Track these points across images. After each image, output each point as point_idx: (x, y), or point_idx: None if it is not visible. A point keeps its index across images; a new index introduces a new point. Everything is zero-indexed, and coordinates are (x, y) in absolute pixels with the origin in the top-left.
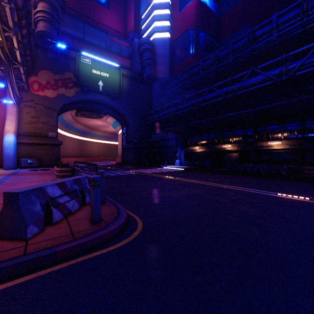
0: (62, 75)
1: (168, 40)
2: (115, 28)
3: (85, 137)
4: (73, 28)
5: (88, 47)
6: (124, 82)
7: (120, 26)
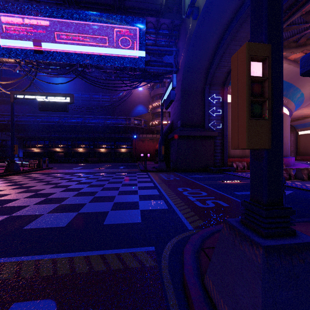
0: None
1: None
2: None
3: None
4: None
5: None
6: None
7: None
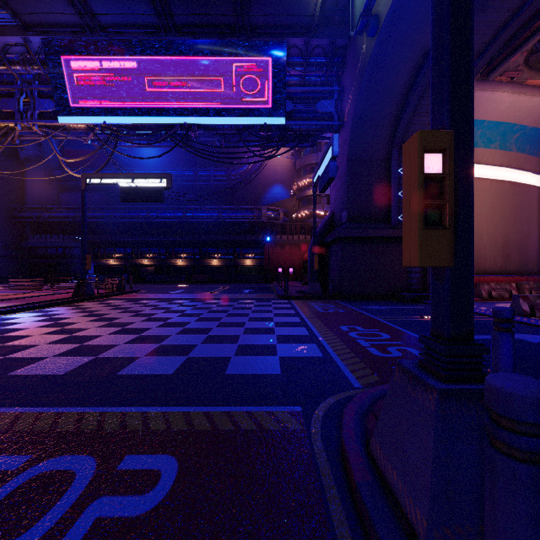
0: None
1: None
2: None
3: None
4: None
5: None
6: None
7: None
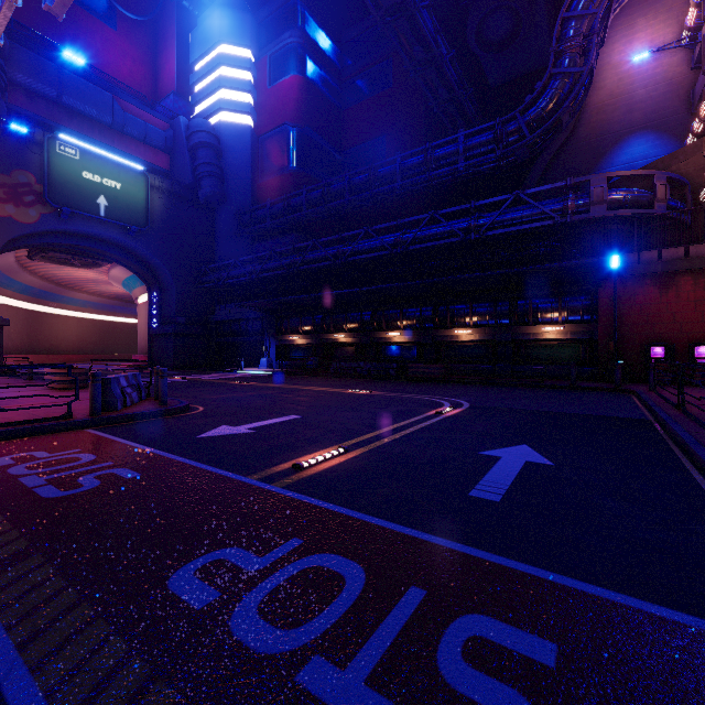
0: (8, 176)
1: (248, 131)
2: (131, 74)
3: (43, 305)
4: (34, 75)
5: (70, 119)
6: (155, 202)
7: (144, 72)
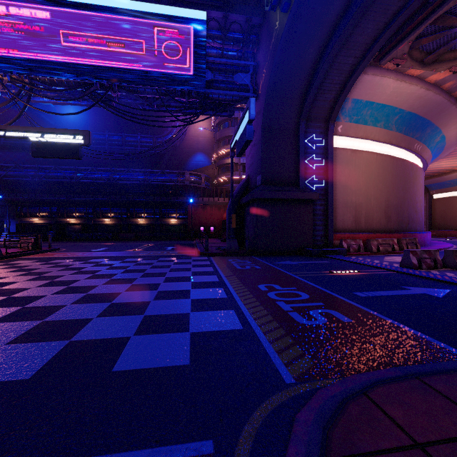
0: None
1: None
2: None
3: None
4: None
5: None
6: None
7: None
